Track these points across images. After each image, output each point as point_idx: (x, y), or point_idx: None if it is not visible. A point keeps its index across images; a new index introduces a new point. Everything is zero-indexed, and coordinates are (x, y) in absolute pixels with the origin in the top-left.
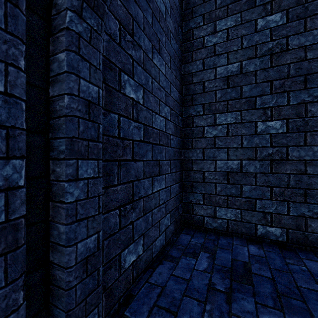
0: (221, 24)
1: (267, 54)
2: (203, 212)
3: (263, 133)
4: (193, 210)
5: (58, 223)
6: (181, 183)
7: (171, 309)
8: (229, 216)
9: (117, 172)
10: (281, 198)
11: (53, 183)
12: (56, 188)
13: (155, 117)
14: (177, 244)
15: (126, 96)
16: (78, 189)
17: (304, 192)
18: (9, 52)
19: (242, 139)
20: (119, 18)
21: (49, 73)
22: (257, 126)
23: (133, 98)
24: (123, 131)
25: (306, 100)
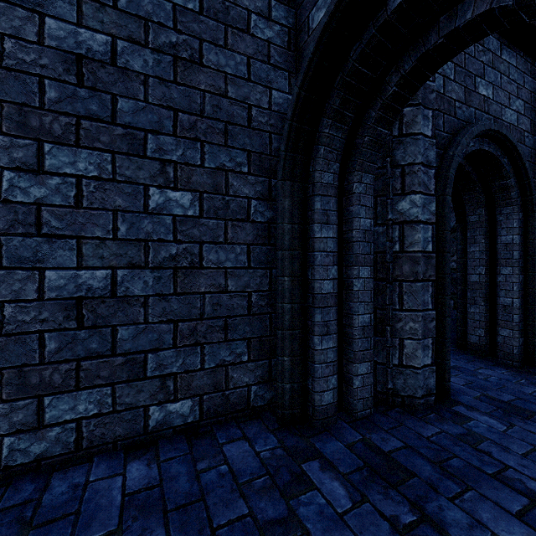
0: None
1: (167, 51)
2: None
3: (160, 212)
4: None
5: None
6: None
7: None
8: (84, 409)
9: None
10: (192, 341)
11: None
12: None
13: None
14: None
15: None
16: None
17: (224, 323)
18: None
19: (117, 220)
20: None
21: None
22: (149, 196)
23: None
24: None
25: (228, 165)
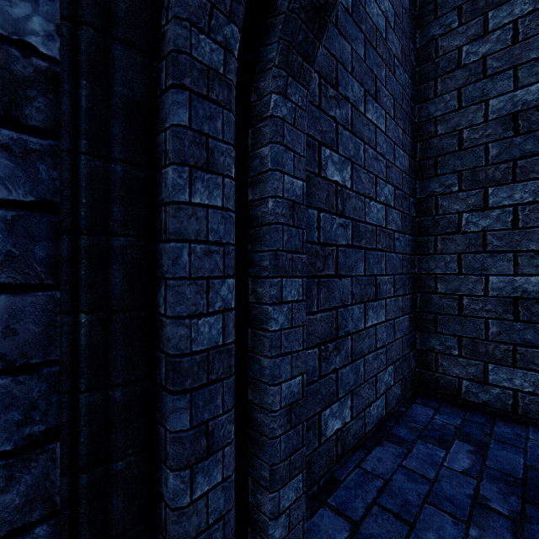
0: (500, 14)
1: None
2: (460, 370)
3: None
4: (436, 364)
5: (260, 355)
6: (412, 315)
7: (402, 516)
8: (519, 384)
9: (316, 293)
10: None
11: (253, 305)
12: (258, 312)
13: (370, 205)
14: (406, 419)
15: (328, 180)
16: (282, 315)
17: None
18: (225, 163)
19: None
20: (319, 69)
21: (248, 172)
22: None
23: (337, 181)
24: (324, 234)
25: None
